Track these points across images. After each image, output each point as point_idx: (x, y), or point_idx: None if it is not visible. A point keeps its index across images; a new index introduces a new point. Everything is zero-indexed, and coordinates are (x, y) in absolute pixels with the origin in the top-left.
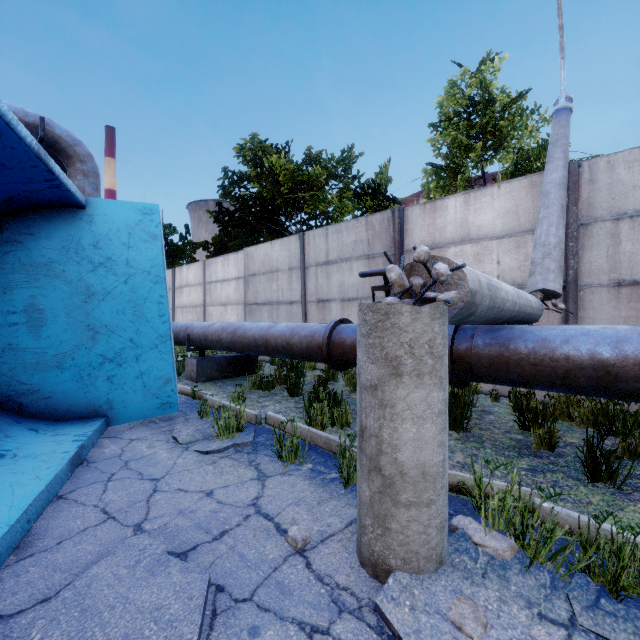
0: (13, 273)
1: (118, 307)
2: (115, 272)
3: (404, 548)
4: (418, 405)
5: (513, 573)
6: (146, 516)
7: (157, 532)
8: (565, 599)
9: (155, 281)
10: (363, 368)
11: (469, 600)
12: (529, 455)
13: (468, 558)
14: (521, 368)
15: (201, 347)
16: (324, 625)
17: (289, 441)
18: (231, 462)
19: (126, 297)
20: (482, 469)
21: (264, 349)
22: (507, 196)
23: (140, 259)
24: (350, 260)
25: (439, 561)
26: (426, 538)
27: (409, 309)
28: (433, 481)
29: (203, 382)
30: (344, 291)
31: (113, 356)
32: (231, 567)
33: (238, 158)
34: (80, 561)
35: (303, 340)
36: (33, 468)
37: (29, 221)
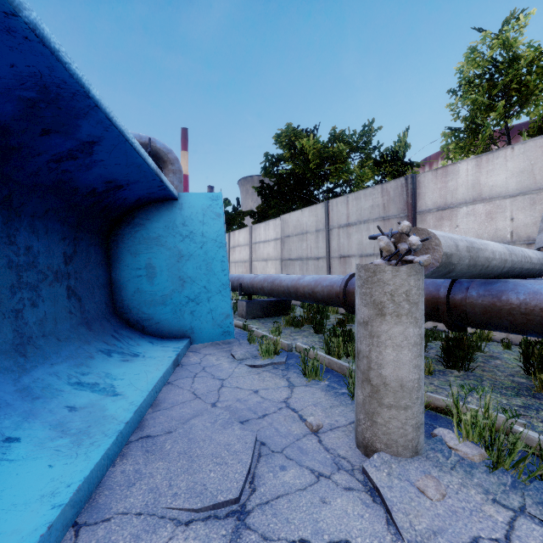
0: (139, 244)
1: (197, 265)
2: (195, 241)
3: (386, 436)
4: (397, 337)
5: (478, 471)
6: (218, 399)
7: (225, 409)
8: (521, 495)
9: (219, 246)
10: (358, 309)
11: (434, 479)
12: (527, 395)
13: (441, 455)
14: (512, 317)
15: (249, 293)
16: (327, 473)
17: (311, 363)
18: (270, 374)
19: (201, 258)
20: (474, 401)
21: (295, 295)
22: (521, 156)
23: (210, 231)
24: (367, 222)
25: (415, 451)
26: (403, 432)
27: (390, 269)
28: (409, 392)
29: (250, 319)
30: (362, 248)
31: (194, 298)
32: (269, 434)
33: (276, 144)
34: (184, 417)
35: (324, 289)
36: (154, 364)
37: (147, 211)
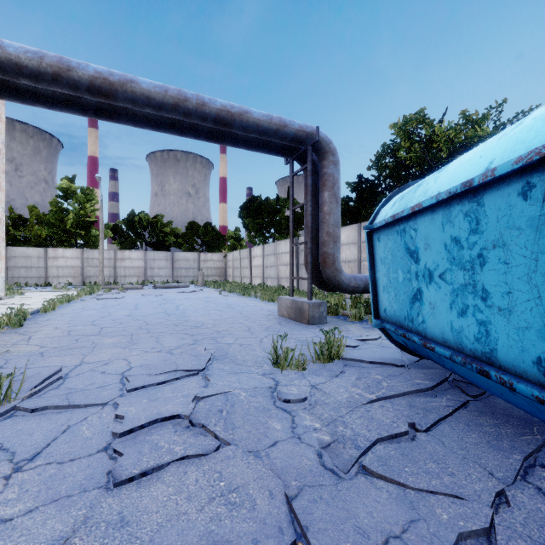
0: None
1: None
2: None
3: None
4: None
5: None
6: None
7: None
8: None
9: None
10: None
11: None
12: None
13: None
14: None
15: None
16: None
17: None
18: None
19: None
20: None
21: None
22: None
23: None
24: None
25: None
26: None
27: None
28: None
29: None
30: None
31: None
32: None
33: (398, 133)
34: None
35: None
36: None
37: None
